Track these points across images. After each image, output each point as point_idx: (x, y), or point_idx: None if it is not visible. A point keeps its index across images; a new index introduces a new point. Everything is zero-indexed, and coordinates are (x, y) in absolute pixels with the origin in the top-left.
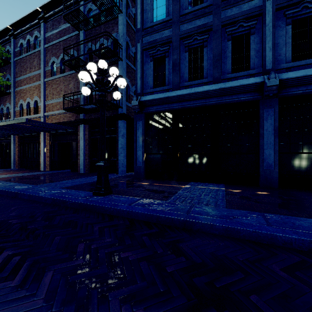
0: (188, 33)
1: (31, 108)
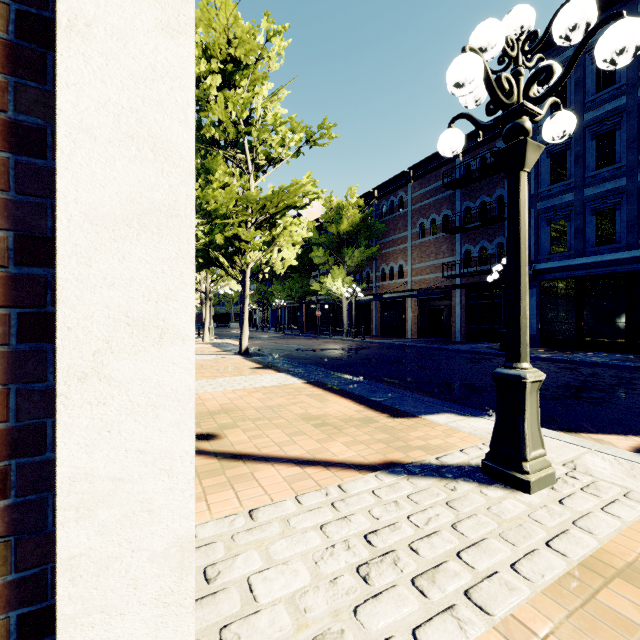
0: (595, 198)
1: (395, 272)
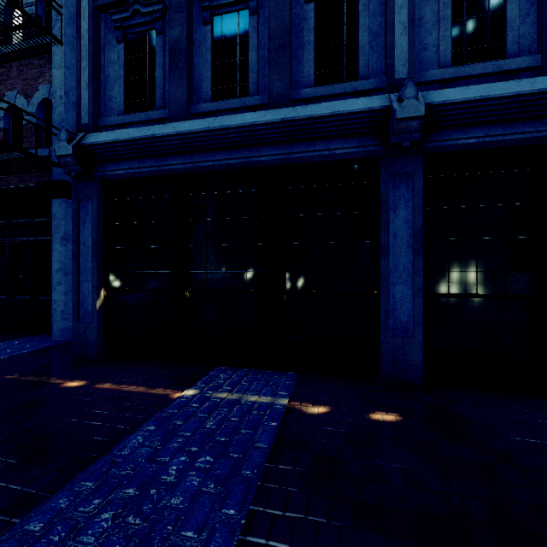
0: None
1: None
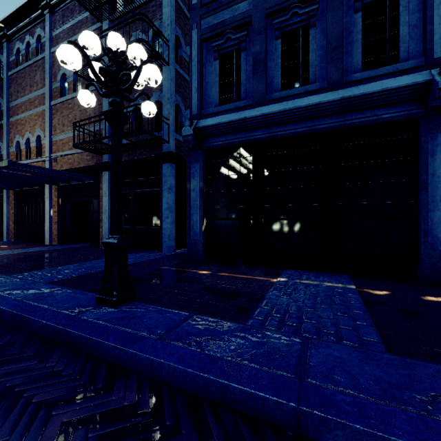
0: (282, 5)
1: (32, 148)
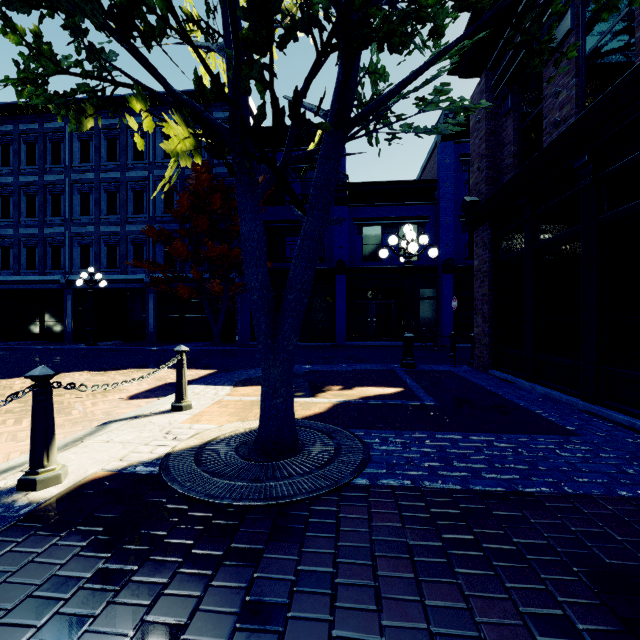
0: (25, 237)
1: None
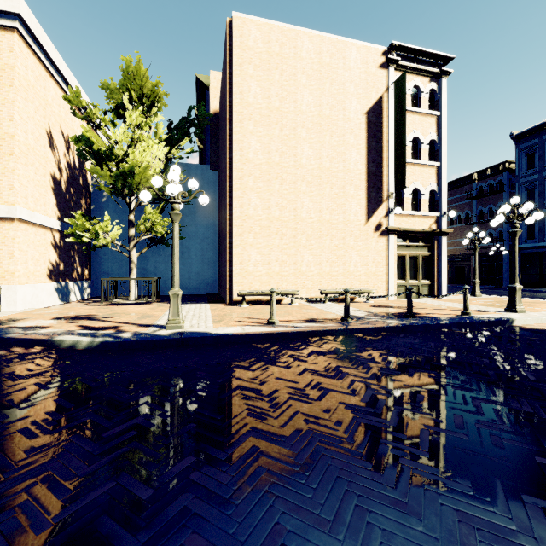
0: None
1: None
